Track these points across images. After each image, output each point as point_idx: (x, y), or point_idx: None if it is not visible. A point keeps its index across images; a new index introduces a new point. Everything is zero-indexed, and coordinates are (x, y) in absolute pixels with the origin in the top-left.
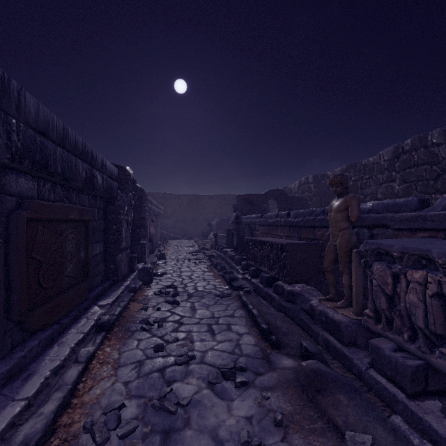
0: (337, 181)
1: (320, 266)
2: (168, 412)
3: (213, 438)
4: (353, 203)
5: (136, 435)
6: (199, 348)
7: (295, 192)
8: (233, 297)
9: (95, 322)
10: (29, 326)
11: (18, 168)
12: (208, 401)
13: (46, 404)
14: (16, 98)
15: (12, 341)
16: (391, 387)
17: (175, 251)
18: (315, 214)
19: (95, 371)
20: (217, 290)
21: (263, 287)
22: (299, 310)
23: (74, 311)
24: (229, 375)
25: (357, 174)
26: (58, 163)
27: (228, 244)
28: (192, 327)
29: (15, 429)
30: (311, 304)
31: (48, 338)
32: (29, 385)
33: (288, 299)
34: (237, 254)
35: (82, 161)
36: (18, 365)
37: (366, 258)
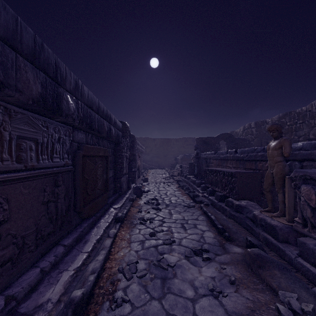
0: (274, 128)
1: (260, 188)
2: (163, 269)
3: (191, 285)
4: (286, 144)
5: (146, 278)
6: (177, 237)
7: (240, 135)
8: (196, 207)
9: (113, 217)
10: (83, 215)
11: (79, 127)
12: (186, 266)
13: (98, 255)
14: (80, 90)
15: (76, 222)
16: (313, 269)
17: (154, 177)
18: (256, 152)
19: (118, 243)
20: (184, 203)
21: (217, 202)
22: (244, 218)
23: (101, 209)
24: (198, 253)
25: (292, 120)
26: (96, 123)
27: (190, 173)
28: (171, 224)
29: (85, 266)
30: (253, 213)
31: (91, 223)
32: (87, 246)
33: (236, 210)
34: (198, 179)
35: (106, 121)
36: (80, 235)
37: (295, 182)
